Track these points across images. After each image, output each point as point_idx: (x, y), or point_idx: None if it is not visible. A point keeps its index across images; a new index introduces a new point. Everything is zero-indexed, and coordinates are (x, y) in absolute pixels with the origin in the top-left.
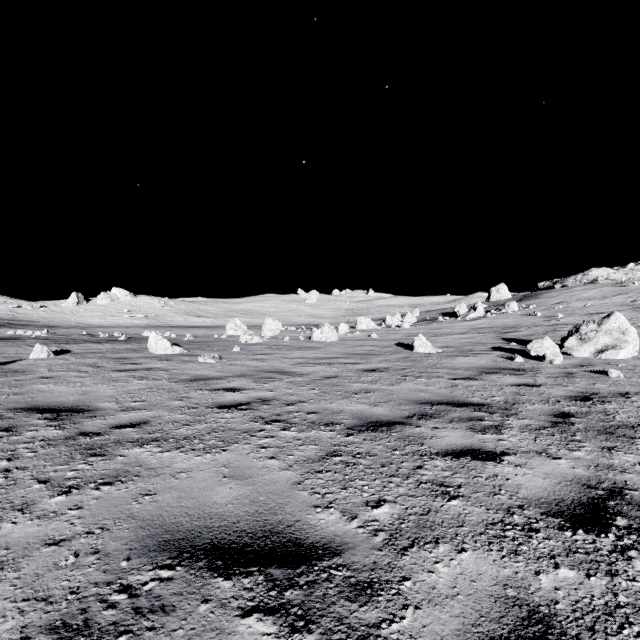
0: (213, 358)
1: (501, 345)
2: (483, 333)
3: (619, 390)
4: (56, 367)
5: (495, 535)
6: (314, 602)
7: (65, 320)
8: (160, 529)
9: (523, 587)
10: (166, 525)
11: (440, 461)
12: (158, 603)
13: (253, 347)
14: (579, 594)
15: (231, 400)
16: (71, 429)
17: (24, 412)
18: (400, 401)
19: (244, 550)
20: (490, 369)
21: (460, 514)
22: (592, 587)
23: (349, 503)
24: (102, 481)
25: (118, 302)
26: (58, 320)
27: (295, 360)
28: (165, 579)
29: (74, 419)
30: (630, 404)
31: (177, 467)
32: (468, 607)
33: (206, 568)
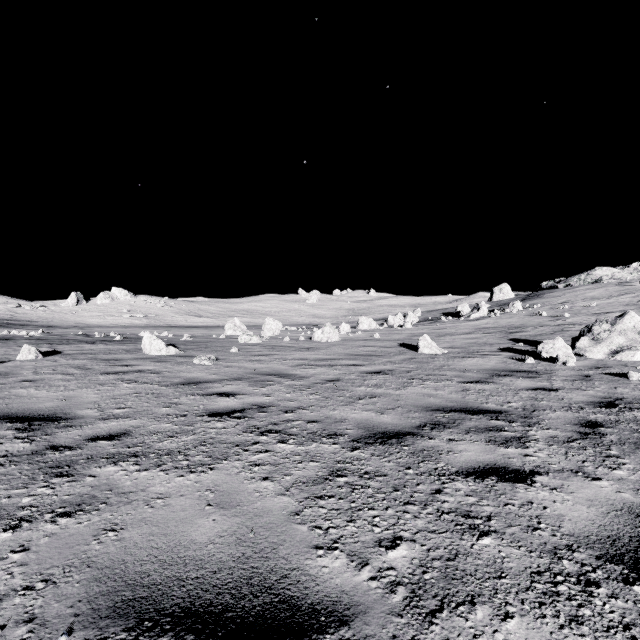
0: (209, 359)
1: (508, 346)
2: (488, 333)
3: None
4: (42, 369)
5: (545, 591)
6: None
7: (64, 320)
8: (120, 582)
9: None
10: (128, 576)
11: (462, 483)
12: None
13: (252, 348)
14: None
15: (224, 406)
16: (41, 442)
17: None
18: (409, 408)
19: (224, 616)
20: (501, 371)
21: (496, 558)
22: None
23: (358, 542)
24: (61, 511)
25: (118, 302)
26: (57, 320)
27: (295, 361)
28: None
29: (47, 429)
30: None
31: (154, 491)
32: None
33: None
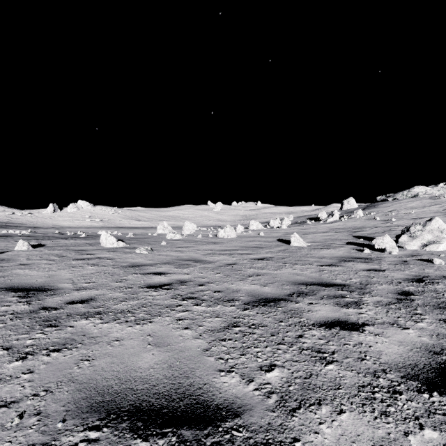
0: (146, 250)
1: (352, 240)
2: (339, 232)
3: (443, 274)
4: (32, 257)
5: (366, 397)
6: None
7: (45, 223)
8: (93, 391)
9: None
10: (99, 388)
11: (316, 331)
12: None
13: (176, 242)
14: None
15: (158, 281)
16: (35, 304)
17: (2, 291)
18: (283, 282)
19: (161, 411)
20: (346, 258)
21: (336, 377)
22: None
23: (247, 367)
24: (53, 348)
25: (82, 210)
26: (40, 223)
27: (205, 251)
28: (92, 440)
29: (39, 296)
30: None
31: (112, 336)
32: None
33: (128, 429)
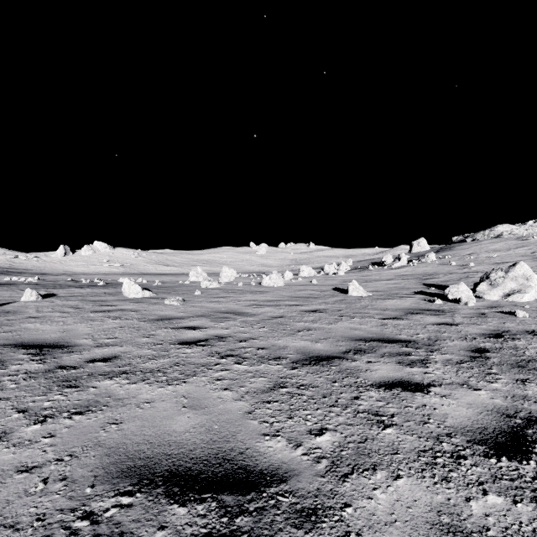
0: (177, 301)
1: (422, 289)
2: (407, 279)
3: (526, 328)
4: (43, 308)
5: (427, 462)
6: (263, 529)
7: (54, 268)
8: (123, 456)
9: (456, 513)
10: (129, 452)
11: (374, 392)
12: (117, 530)
13: (212, 291)
14: (508, 521)
15: (192, 337)
16: (51, 363)
17: (11, 348)
18: (338, 338)
19: (199, 477)
20: (414, 310)
21: (394, 442)
22: (519, 513)
23: (294, 431)
24: (74, 411)
25: (99, 253)
26: (48, 268)
27: (247, 302)
28: (125, 506)
29: (54, 354)
30: (536, 341)
31: (142, 398)
32: (406, 534)
33: (163, 495)
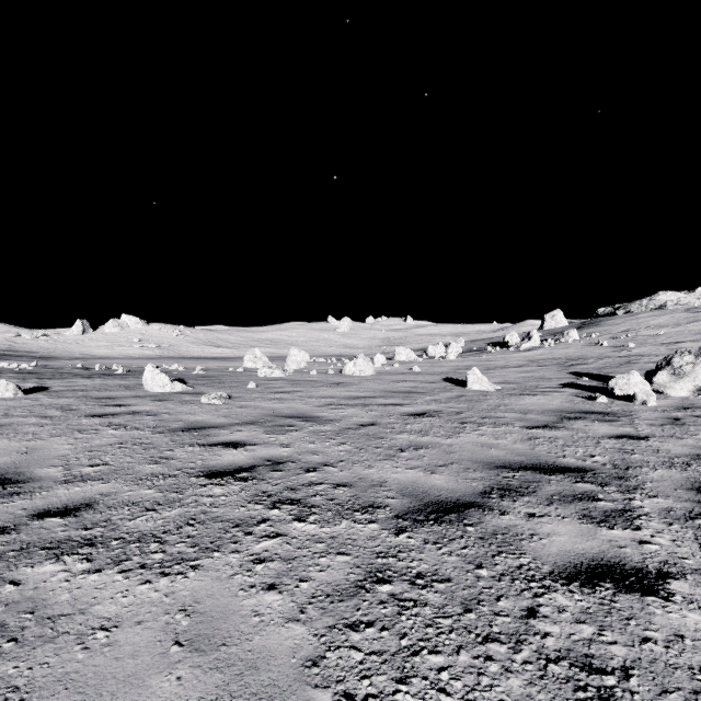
0: (219, 398)
1: (571, 380)
2: (544, 366)
3: None
4: (16, 410)
5: None
6: None
7: (68, 351)
8: None
9: None
10: None
11: (564, 595)
12: None
13: (272, 383)
14: None
15: (229, 462)
16: None
17: None
18: (466, 464)
19: None
20: (570, 413)
21: None
22: None
23: None
24: None
25: (128, 330)
26: (60, 351)
27: (322, 400)
28: None
29: None
30: None
31: (98, 614)
32: None
33: None
